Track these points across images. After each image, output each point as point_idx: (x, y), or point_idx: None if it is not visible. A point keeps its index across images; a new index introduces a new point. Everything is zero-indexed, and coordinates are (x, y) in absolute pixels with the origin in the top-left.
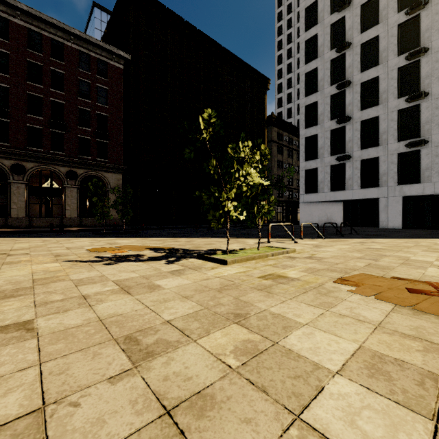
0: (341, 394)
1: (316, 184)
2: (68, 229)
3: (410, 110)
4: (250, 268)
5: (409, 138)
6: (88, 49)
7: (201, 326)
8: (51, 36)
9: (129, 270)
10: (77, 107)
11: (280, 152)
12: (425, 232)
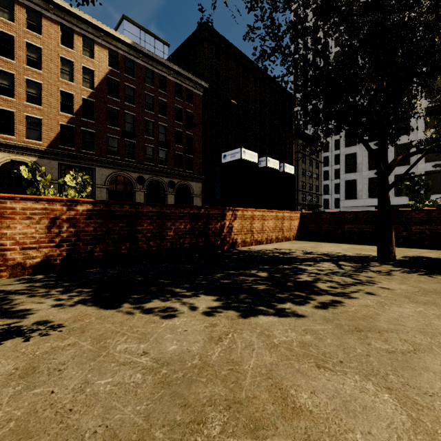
0: None
1: (355, 192)
2: None
3: None
4: None
5: (434, 161)
6: (180, 81)
7: None
8: (159, 72)
9: None
10: (174, 128)
11: (303, 161)
12: None
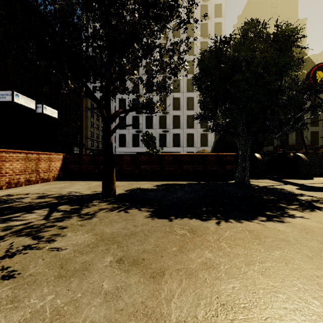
0: None
1: (125, 143)
2: None
3: (163, 116)
4: None
5: (163, 128)
6: None
7: None
8: None
9: None
10: None
11: (92, 116)
12: None
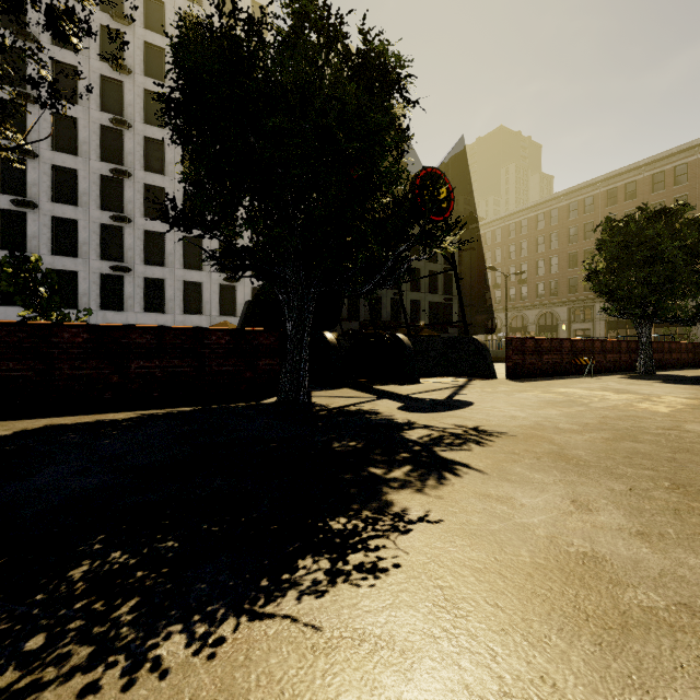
0: None
1: None
2: None
3: (114, 229)
4: None
5: (113, 260)
6: None
7: None
8: None
9: None
10: None
11: None
12: None
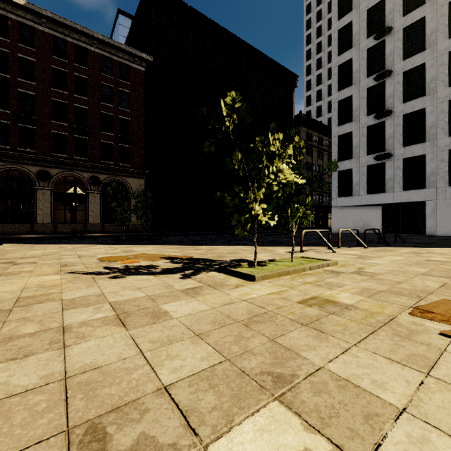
0: None
1: (351, 187)
2: (90, 235)
3: None
4: (285, 287)
5: None
6: (110, 53)
7: (218, 405)
8: (74, 42)
9: (136, 287)
10: (100, 112)
11: (309, 153)
12: None
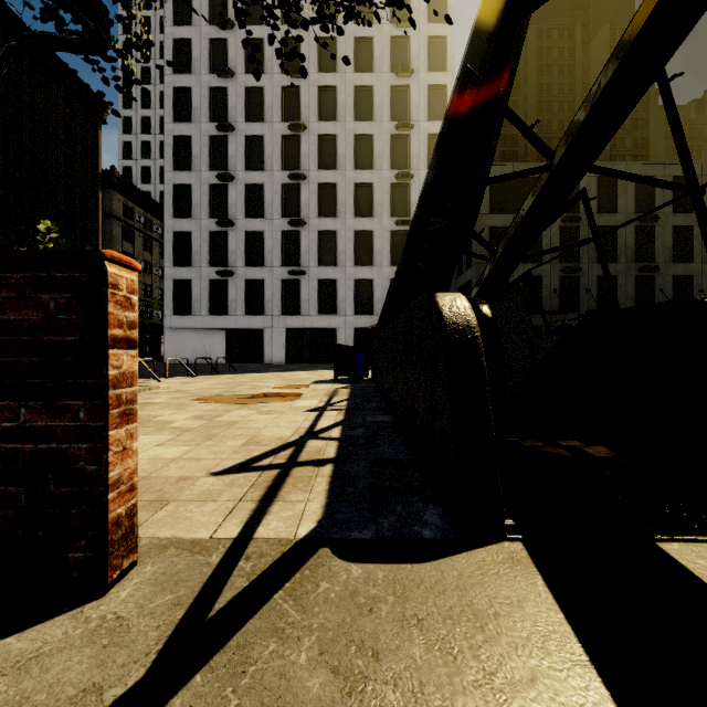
0: (182, 422)
1: (190, 303)
2: None
3: (293, 234)
4: None
5: (292, 265)
6: None
7: None
8: None
9: None
10: None
11: (129, 239)
12: (300, 367)
